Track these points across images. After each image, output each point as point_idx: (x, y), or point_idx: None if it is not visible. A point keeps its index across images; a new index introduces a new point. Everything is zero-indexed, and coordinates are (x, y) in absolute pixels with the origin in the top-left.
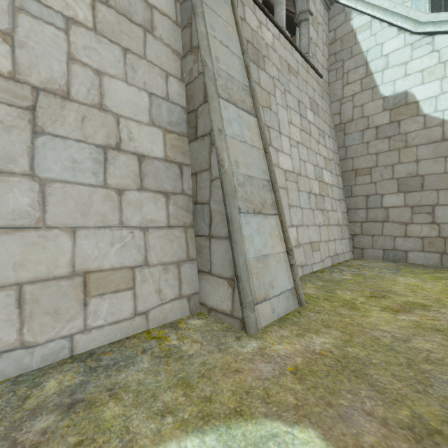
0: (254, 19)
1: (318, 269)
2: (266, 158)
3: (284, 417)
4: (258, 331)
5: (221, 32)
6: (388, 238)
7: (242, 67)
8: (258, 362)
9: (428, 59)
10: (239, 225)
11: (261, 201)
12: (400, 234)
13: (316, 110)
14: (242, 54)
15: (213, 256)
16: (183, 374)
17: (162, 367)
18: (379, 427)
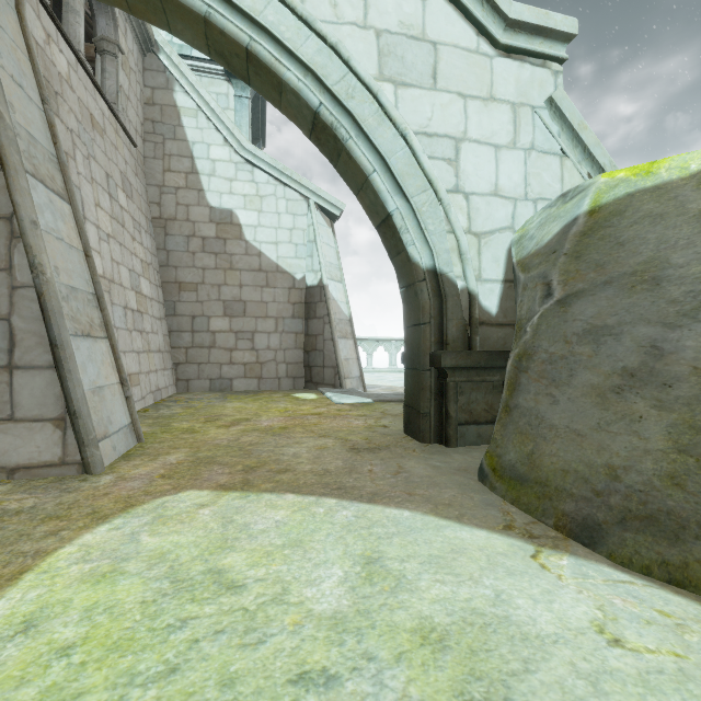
0: (39, 27)
1: (140, 409)
2: (88, 264)
3: (169, 494)
4: (105, 469)
5: (10, 59)
6: (215, 366)
7: (45, 123)
8: (124, 483)
9: (249, 187)
10: (72, 351)
11: (89, 320)
12: (227, 361)
13: (129, 191)
14: (42, 102)
15: (19, 394)
16: (42, 516)
17: (2, 524)
18: (228, 475)
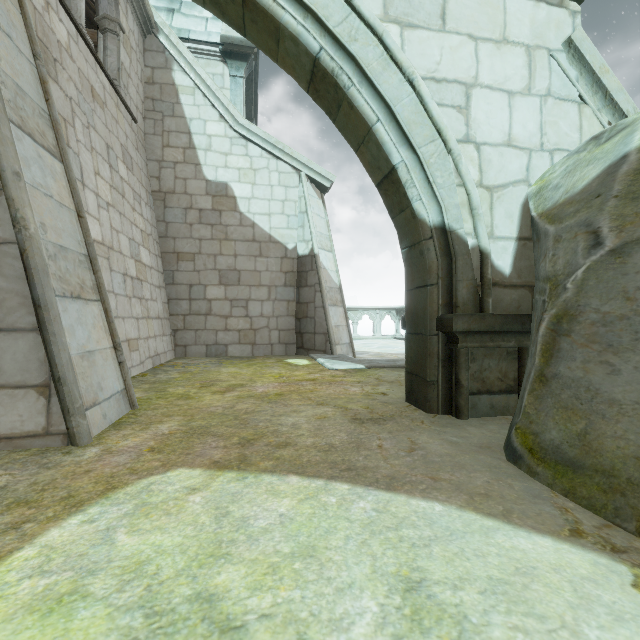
0: None
1: (138, 373)
2: (81, 224)
3: (156, 473)
4: (92, 440)
5: None
6: (211, 332)
7: (36, 79)
8: (110, 458)
9: (243, 161)
10: (58, 312)
11: (80, 282)
12: (222, 328)
13: (130, 164)
14: (34, 58)
15: (1, 359)
16: (10, 501)
17: None
18: (222, 450)
